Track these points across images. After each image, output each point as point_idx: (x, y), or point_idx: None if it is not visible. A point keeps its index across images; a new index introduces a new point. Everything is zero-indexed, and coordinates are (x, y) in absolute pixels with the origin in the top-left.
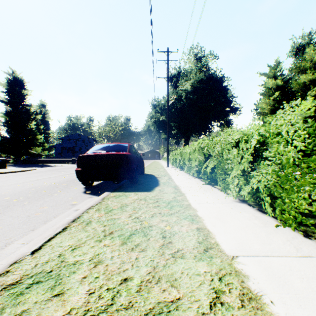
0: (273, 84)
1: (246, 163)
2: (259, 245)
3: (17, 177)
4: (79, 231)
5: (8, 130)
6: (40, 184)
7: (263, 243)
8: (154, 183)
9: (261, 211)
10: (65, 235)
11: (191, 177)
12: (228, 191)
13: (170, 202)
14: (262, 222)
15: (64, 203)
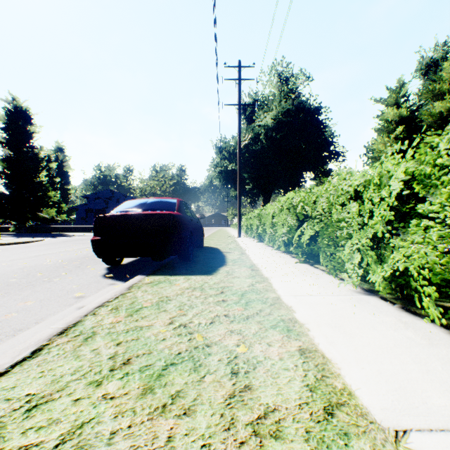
0: (394, 114)
1: (379, 225)
2: (442, 395)
3: (9, 251)
4: (64, 357)
5: (7, 183)
6: (38, 263)
7: (448, 390)
8: (219, 261)
9: (410, 311)
10: (31, 367)
11: (276, 252)
12: (344, 274)
13: (245, 293)
14: (422, 336)
15: (65, 294)
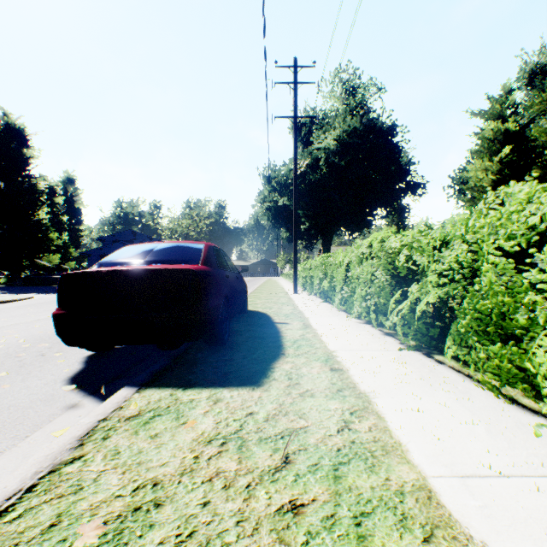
0: (498, 131)
1: None
2: None
3: None
4: None
5: None
6: None
7: None
8: (271, 344)
9: None
10: None
11: (355, 323)
12: None
13: (340, 464)
14: None
15: None
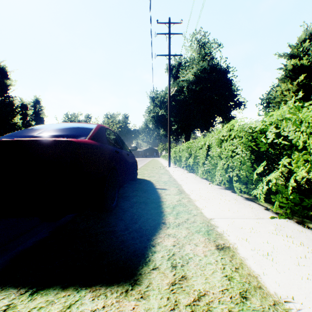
0: (296, 66)
1: None
2: None
3: None
4: None
5: None
6: None
7: None
8: (153, 210)
9: None
10: None
11: (217, 189)
12: None
13: None
14: None
15: None
